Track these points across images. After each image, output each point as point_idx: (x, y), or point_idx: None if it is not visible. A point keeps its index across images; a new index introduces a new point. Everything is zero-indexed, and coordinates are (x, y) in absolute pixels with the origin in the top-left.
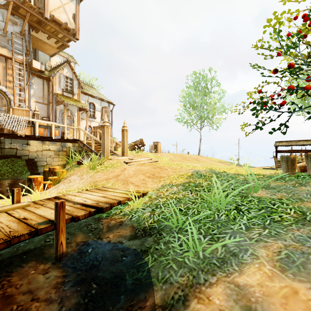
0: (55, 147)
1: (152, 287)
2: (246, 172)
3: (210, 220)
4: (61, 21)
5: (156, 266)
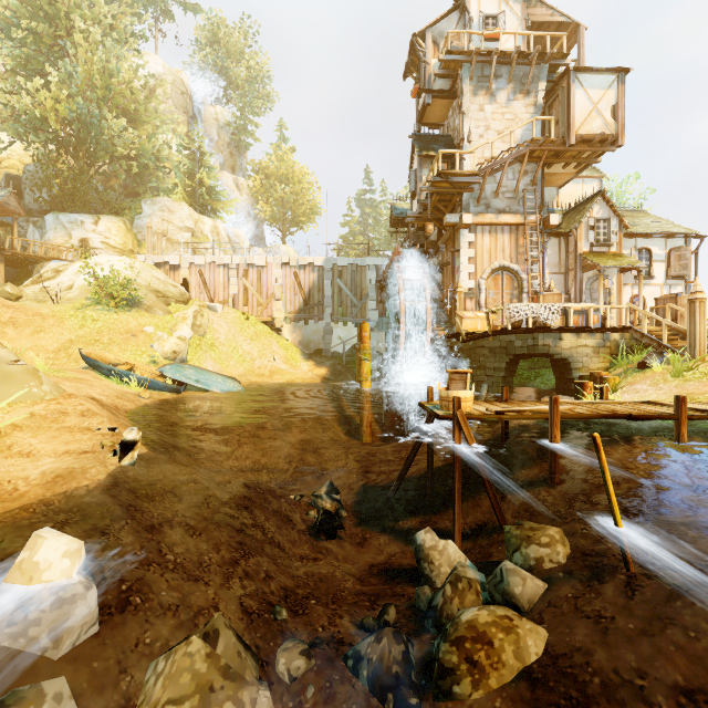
0: (593, 341)
1: None
2: None
3: None
4: (592, 135)
5: None
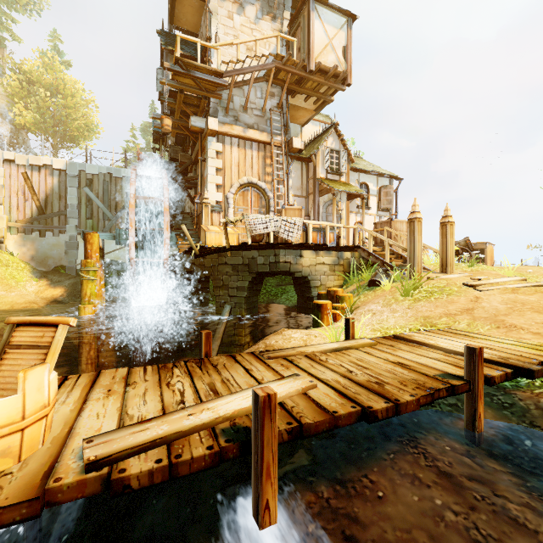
0: (329, 259)
1: None
2: None
3: None
4: (328, 67)
5: None
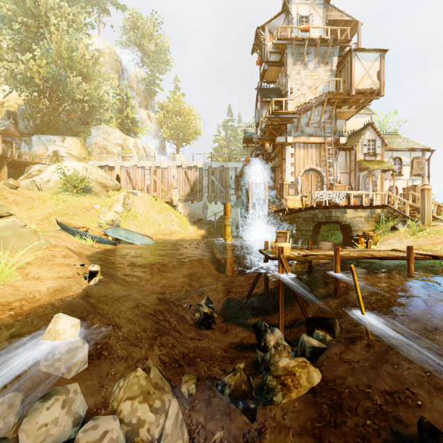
0: (365, 214)
1: None
2: None
3: None
4: (365, 89)
5: None
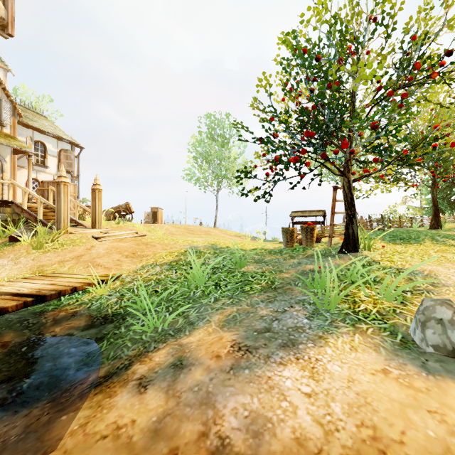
0: None
1: (99, 366)
2: (252, 247)
3: (184, 297)
4: None
5: (110, 348)
